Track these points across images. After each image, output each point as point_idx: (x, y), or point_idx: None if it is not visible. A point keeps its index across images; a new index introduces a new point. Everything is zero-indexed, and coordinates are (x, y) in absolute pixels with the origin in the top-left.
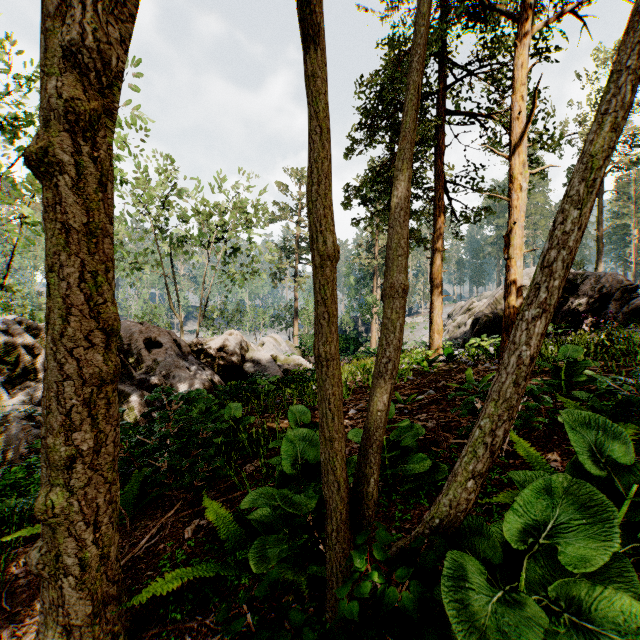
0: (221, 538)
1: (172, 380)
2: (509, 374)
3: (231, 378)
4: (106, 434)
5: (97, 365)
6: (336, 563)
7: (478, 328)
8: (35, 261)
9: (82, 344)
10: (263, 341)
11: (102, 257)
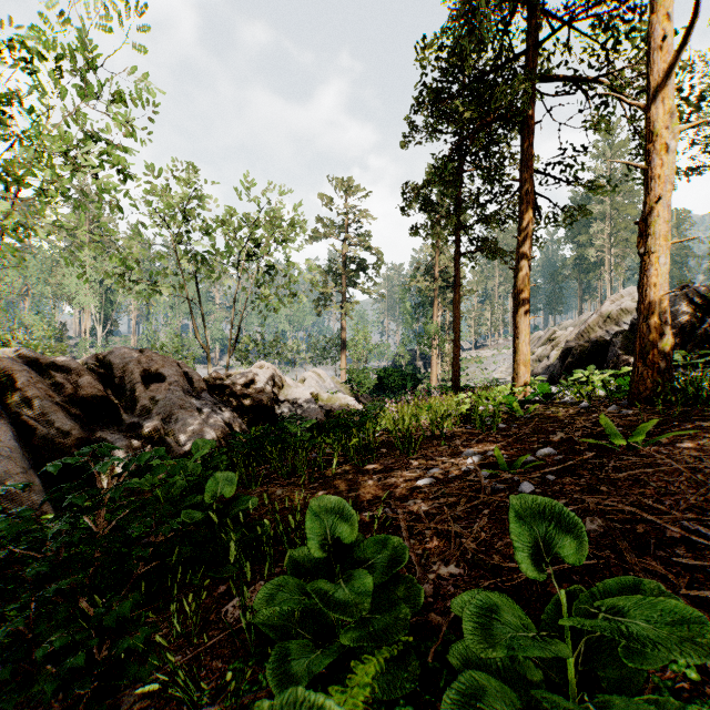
0: None
1: (173, 425)
2: None
3: (259, 421)
4: None
5: None
6: None
7: (570, 360)
8: (56, 288)
9: None
10: (304, 377)
11: None
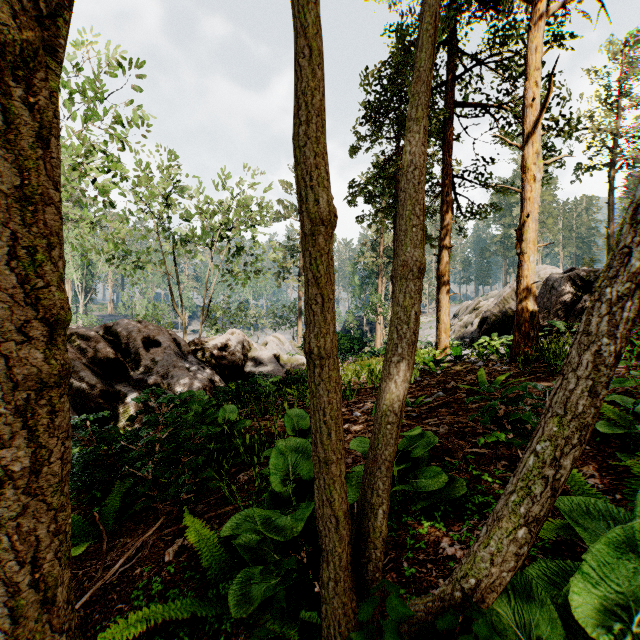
0: (203, 565)
1: (170, 380)
2: (580, 378)
3: (232, 378)
4: (50, 450)
5: (35, 364)
6: (334, 621)
7: (486, 327)
8: None
9: (14, 338)
10: (266, 341)
11: (43, 229)
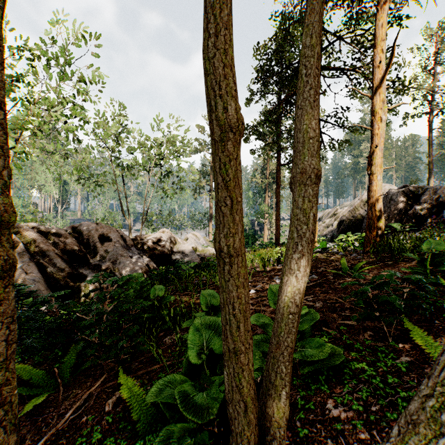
0: (134, 418)
1: (118, 265)
2: None
3: (163, 263)
4: None
5: None
6: None
7: (343, 227)
8: (31, 181)
9: None
10: (187, 237)
11: None
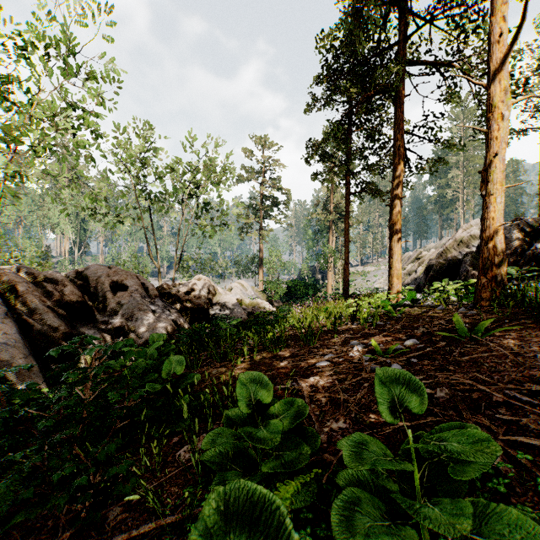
0: None
1: (134, 323)
2: None
3: (198, 320)
4: None
5: None
6: None
7: (432, 274)
8: (42, 219)
9: None
10: (231, 286)
11: None
